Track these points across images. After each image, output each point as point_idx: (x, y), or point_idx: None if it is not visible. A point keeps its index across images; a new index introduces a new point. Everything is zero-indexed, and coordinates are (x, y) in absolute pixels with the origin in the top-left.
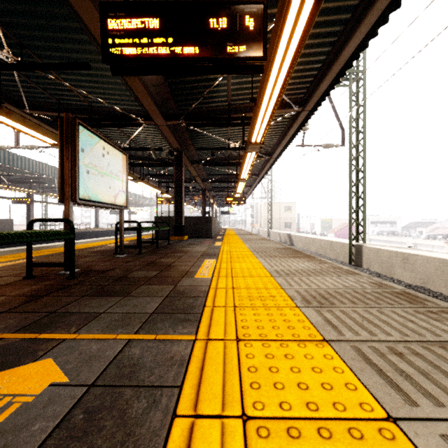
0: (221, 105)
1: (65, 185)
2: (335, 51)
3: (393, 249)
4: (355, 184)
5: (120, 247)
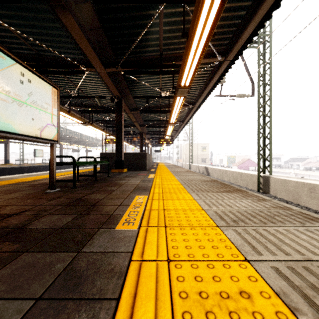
0: (154, 55)
1: None
2: None
3: (299, 180)
4: (263, 127)
5: (51, 182)
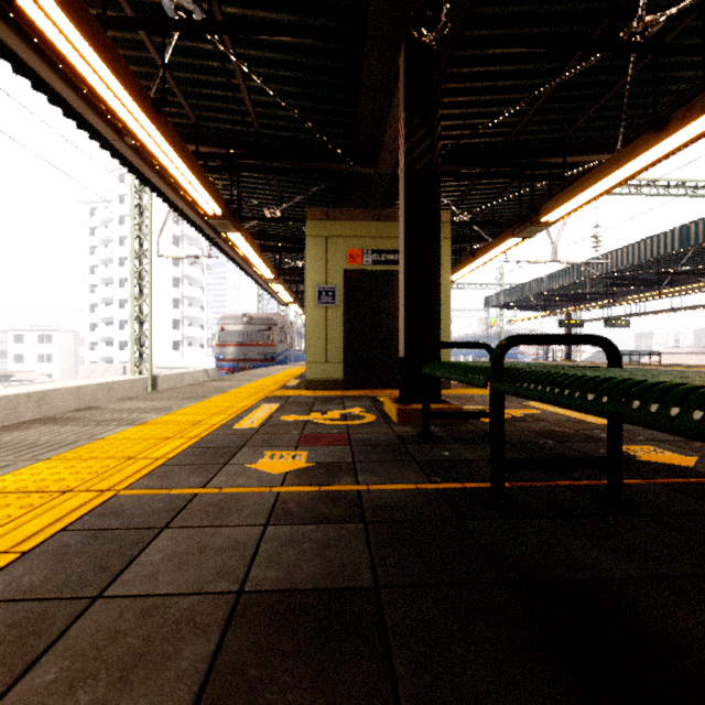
0: None
1: None
2: None
3: None
4: None
5: None
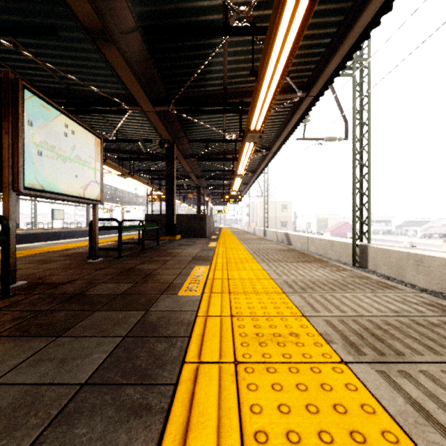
0: (216, 89)
1: (3, 169)
2: (349, 20)
3: (403, 250)
4: (360, 180)
5: (94, 250)
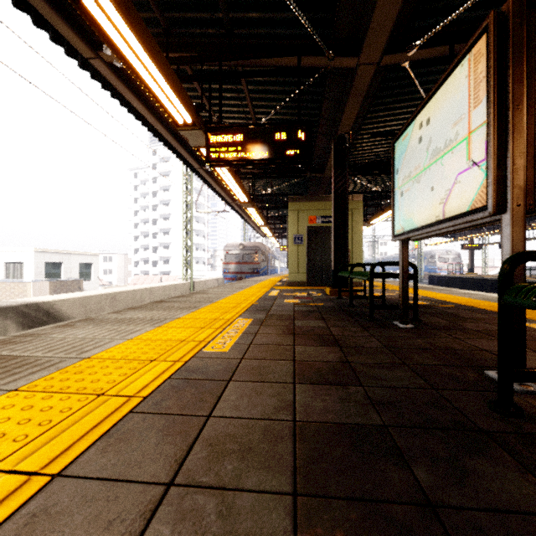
0: None
1: None
2: None
3: None
4: None
5: None
